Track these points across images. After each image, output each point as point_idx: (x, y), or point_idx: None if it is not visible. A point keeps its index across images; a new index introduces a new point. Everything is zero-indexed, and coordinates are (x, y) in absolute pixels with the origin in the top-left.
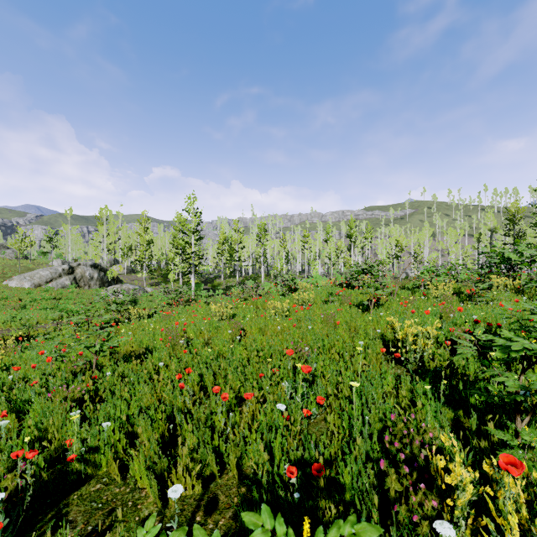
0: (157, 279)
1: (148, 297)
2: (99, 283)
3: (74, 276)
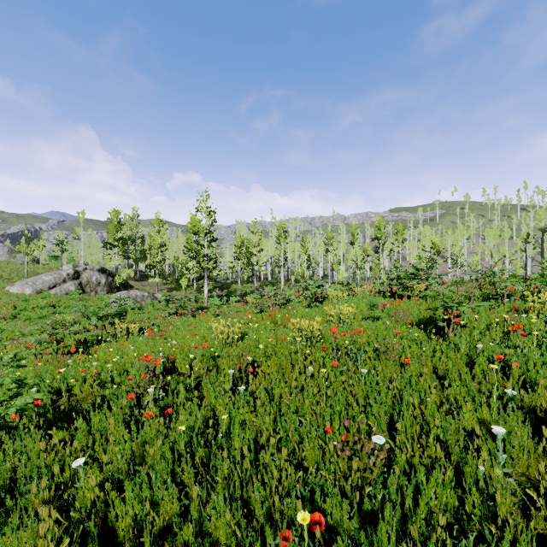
0: (170, 285)
1: (156, 304)
2: (107, 288)
3: (79, 281)
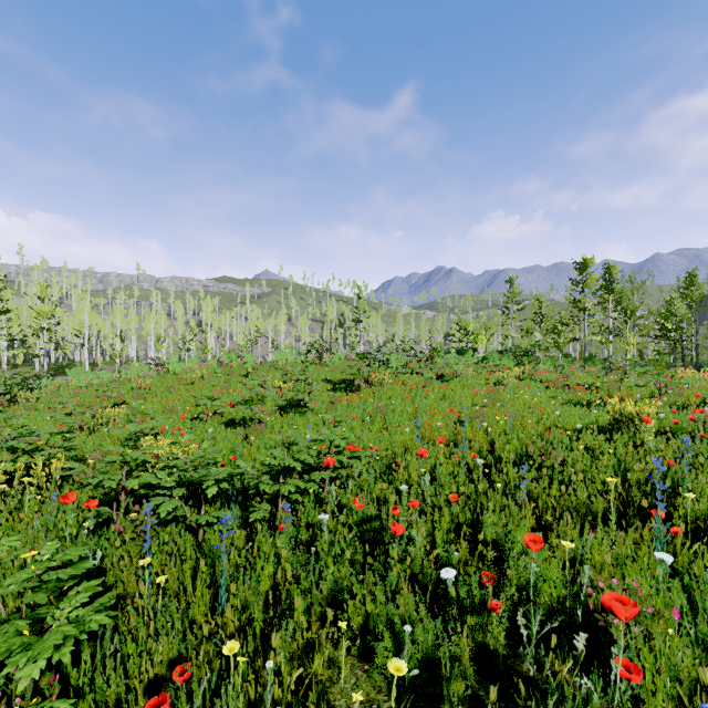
0: None
1: None
2: None
3: None
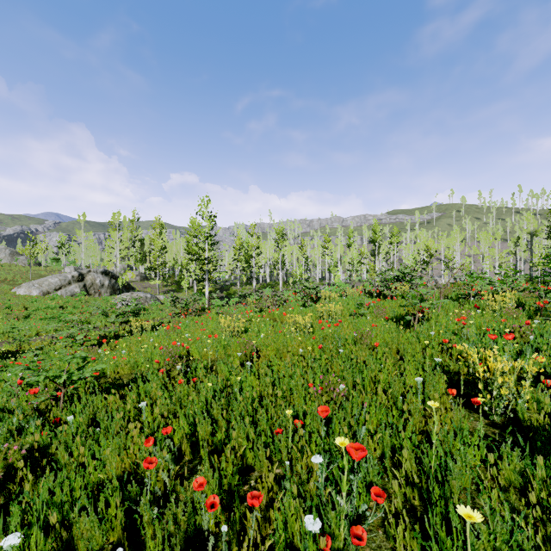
0: (171, 287)
1: (159, 306)
2: (110, 290)
3: (84, 283)
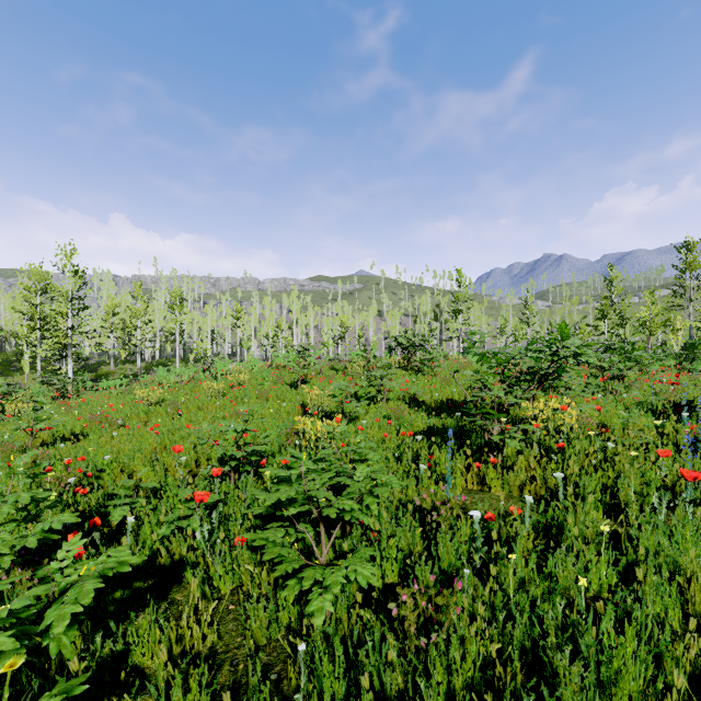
0: None
1: None
2: None
3: None
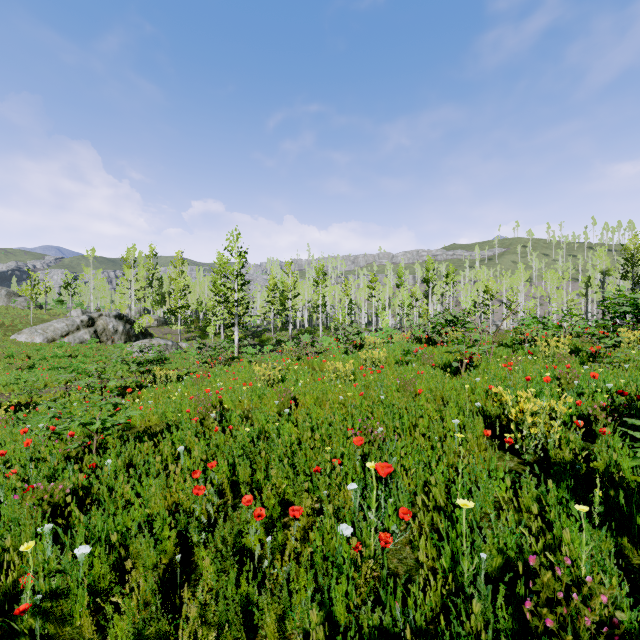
0: (194, 333)
1: (182, 354)
2: (124, 337)
3: (94, 329)
